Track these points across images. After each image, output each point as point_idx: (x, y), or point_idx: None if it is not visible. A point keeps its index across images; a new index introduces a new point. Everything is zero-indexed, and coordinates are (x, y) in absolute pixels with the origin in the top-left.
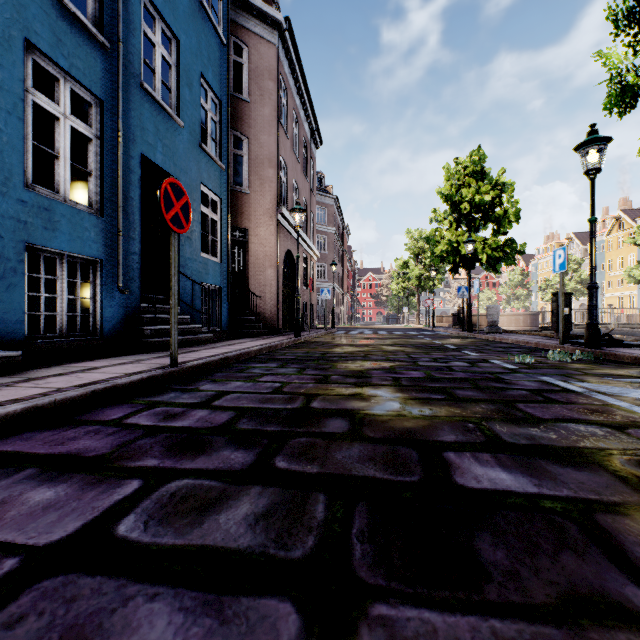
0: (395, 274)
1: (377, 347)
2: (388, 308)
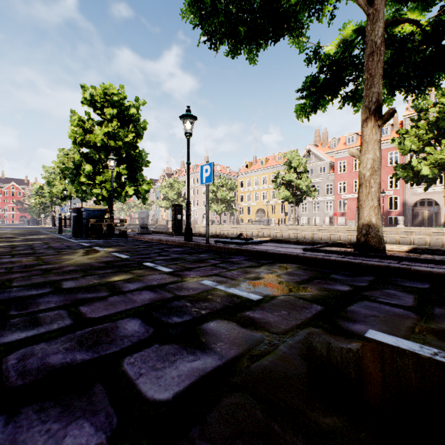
0: (34, 192)
1: (11, 232)
2: (30, 214)
